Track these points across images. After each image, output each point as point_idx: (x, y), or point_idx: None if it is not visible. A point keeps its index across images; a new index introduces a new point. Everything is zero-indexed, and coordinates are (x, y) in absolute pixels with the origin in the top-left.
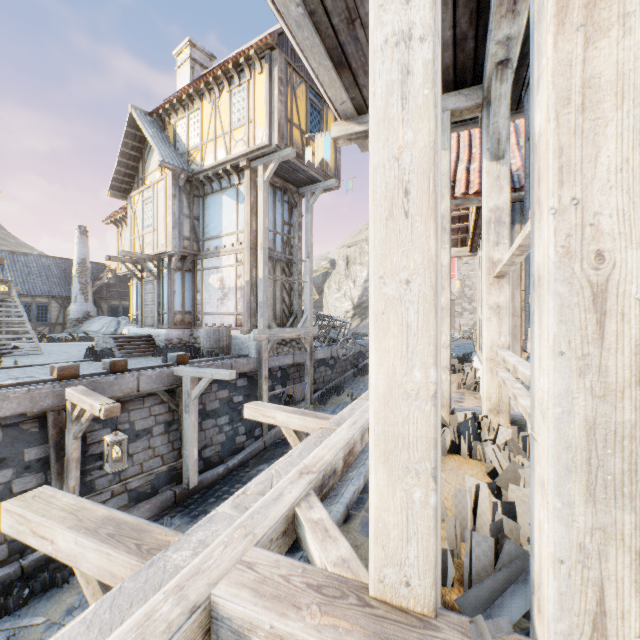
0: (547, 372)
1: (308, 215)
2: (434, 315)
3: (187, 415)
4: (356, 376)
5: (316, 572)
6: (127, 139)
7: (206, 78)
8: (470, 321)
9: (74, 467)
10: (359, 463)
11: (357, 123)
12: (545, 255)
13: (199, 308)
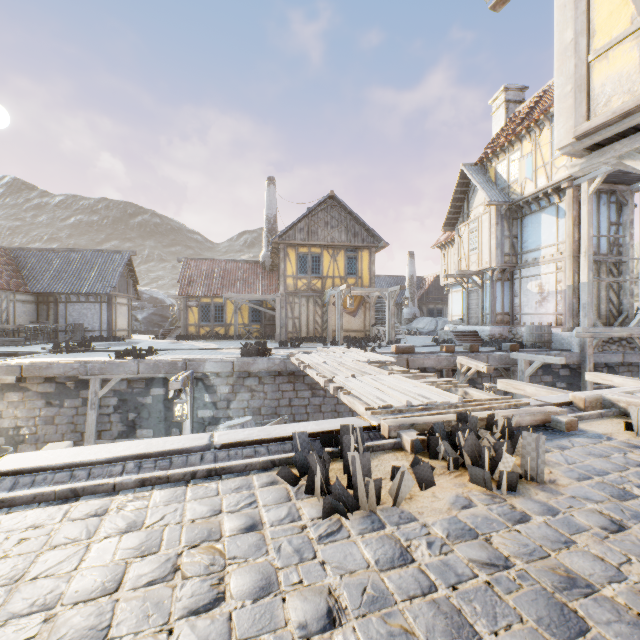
0: None
1: None
2: None
3: None
4: None
5: None
6: (457, 188)
7: (527, 125)
8: None
9: None
10: None
11: None
12: None
13: (516, 310)
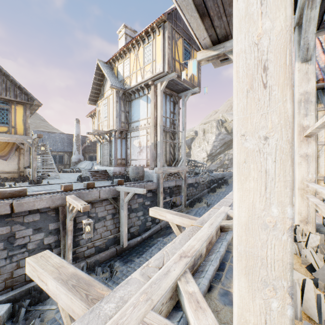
0: None
1: (183, 107)
2: (290, 164)
3: (122, 210)
4: (209, 193)
5: None
6: (96, 76)
7: (132, 41)
8: None
9: (70, 234)
10: (215, 250)
11: (212, 50)
12: None
13: (129, 157)
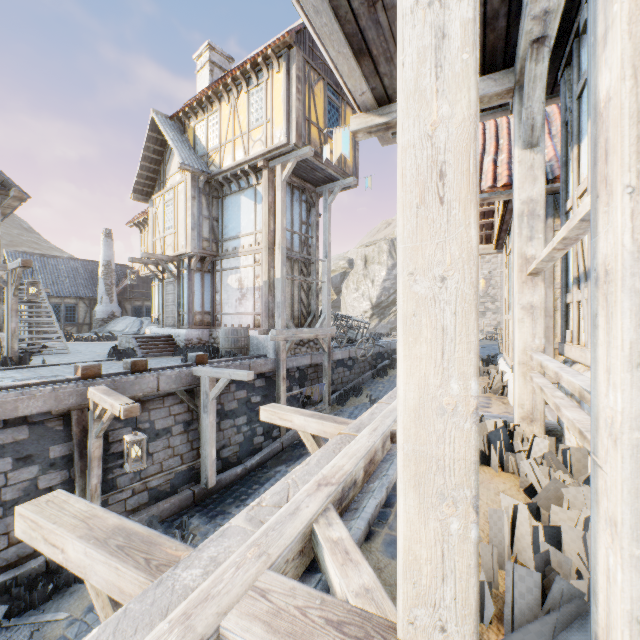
0: (621, 388)
1: (326, 214)
2: (475, 317)
3: (205, 415)
4: (375, 377)
5: (336, 605)
6: (149, 143)
7: (225, 80)
8: (493, 321)
9: (96, 465)
10: (380, 473)
11: (377, 115)
12: (618, 244)
13: (218, 308)
